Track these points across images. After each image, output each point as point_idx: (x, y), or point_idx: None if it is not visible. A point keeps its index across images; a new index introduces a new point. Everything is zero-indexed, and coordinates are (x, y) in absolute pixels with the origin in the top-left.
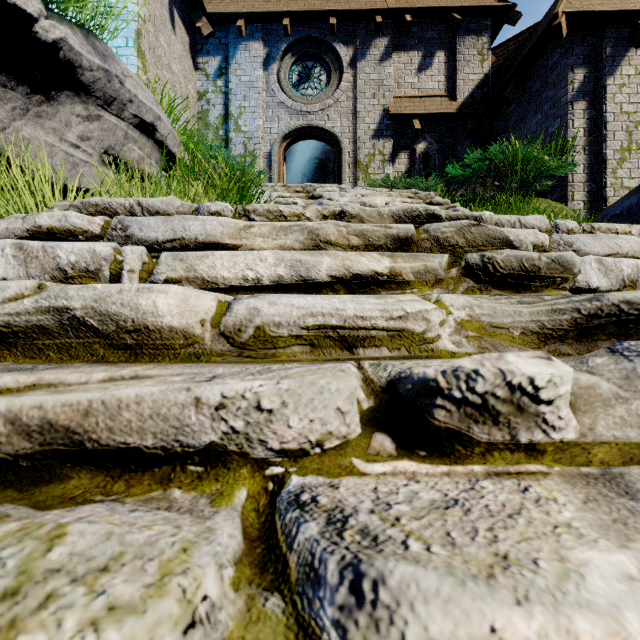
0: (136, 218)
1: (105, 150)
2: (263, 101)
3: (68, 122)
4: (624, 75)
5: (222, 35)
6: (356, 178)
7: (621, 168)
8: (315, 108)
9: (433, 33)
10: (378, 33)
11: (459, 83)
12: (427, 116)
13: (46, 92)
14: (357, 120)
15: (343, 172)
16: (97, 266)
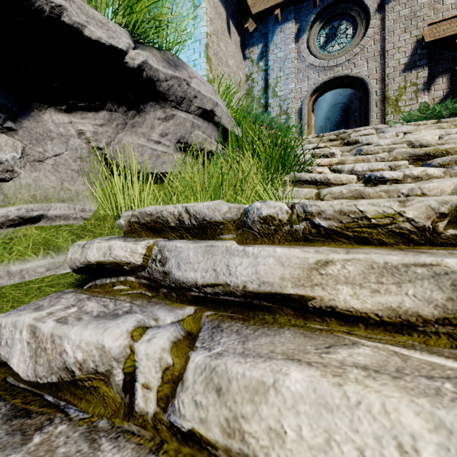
0: (176, 245)
1: (178, 140)
2: (295, 68)
3: (152, 125)
4: None
5: (263, 27)
6: (384, 113)
7: None
8: (341, 60)
9: None
10: None
11: None
12: None
13: (137, 107)
14: (385, 59)
15: (370, 110)
16: (107, 366)
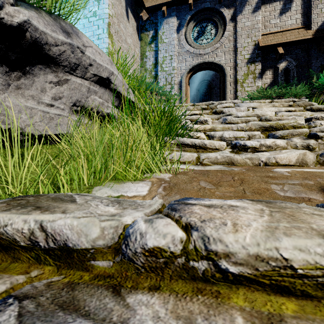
0: None
1: (74, 103)
2: (176, 51)
3: (43, 88)
4: None
5: (153, 18)
6: (235, 91)
7: None
8: (208, 51)
9: None
10: None
11: (313, 16)
12: (288, 43)
13: (22, 68)
14: (236, 54)
15: (226, 88)
16: None
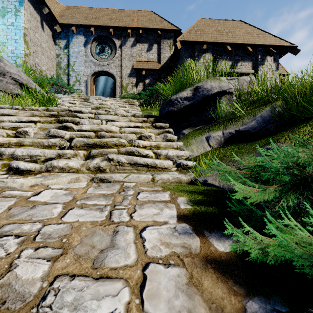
0: None
1: None
2: (84, 59)
3: None
4: (201, 62)
5: (67, 31)
6: (122, 92)
7: None
8: (105, 64)
9: (152, 37)
10: (129, 36)
11: (162, 57)
12: (148, 69)
13: None
14: (122, 69)
15: (116, 90)
16: None
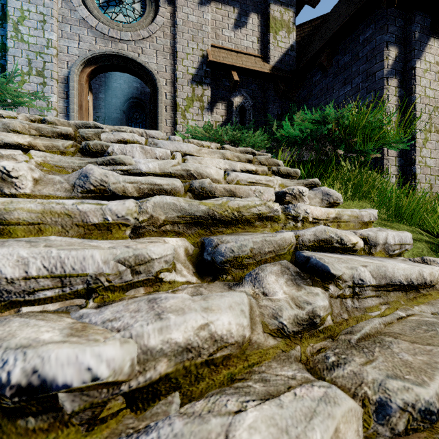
0: None
1: None
2: (58, 11)
3: None
4: (427, 61)
5: None
6: (174, 122)
7: (425, 147)
8: (127, 36)
9: None
10: None
11: (270, 47)
12: (244, 71)
13: None
14: (175, 60)
15: (159, 113)
16: None
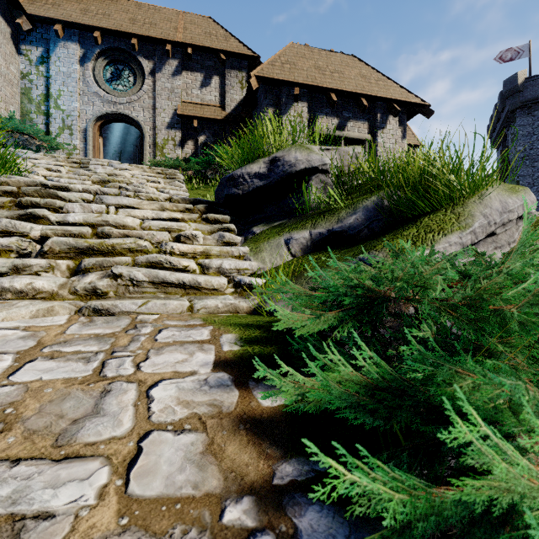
0: None
1: None
2: (80, 89)
3: None
4: (292, 115)
5: (44, 31)
6: (155, 155)
7: None
8: (123, 100)
9: (211, 63)
10: (169, 56)
11: (227, 100)
12: (203, 119)
13: None
14: (155, 114)
15: (144, 149)
16: None
